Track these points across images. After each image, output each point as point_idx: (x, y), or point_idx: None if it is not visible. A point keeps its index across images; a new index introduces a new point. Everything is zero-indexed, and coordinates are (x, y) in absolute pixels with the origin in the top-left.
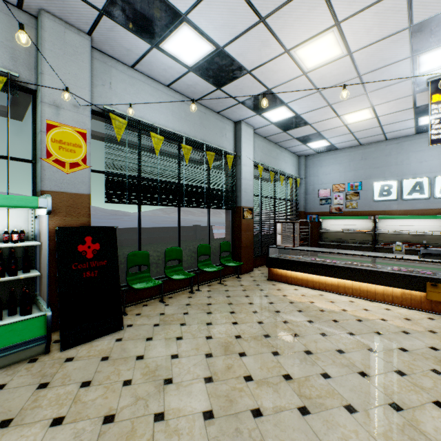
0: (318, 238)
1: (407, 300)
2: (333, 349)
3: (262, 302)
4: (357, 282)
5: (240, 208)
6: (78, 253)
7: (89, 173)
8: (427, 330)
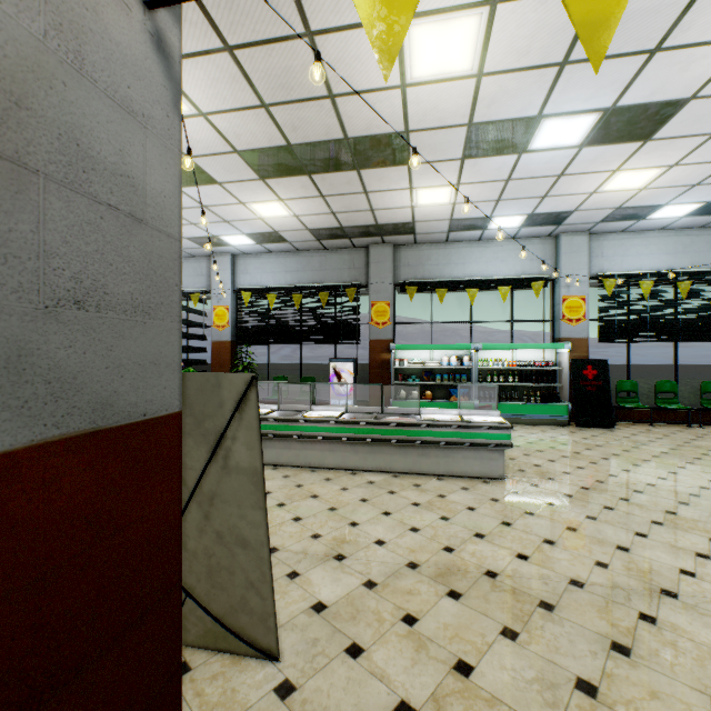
0: None
1: None
2: None
3: None
4: None
5: None
6: (582, 375)
7: (587, 324)
8: None
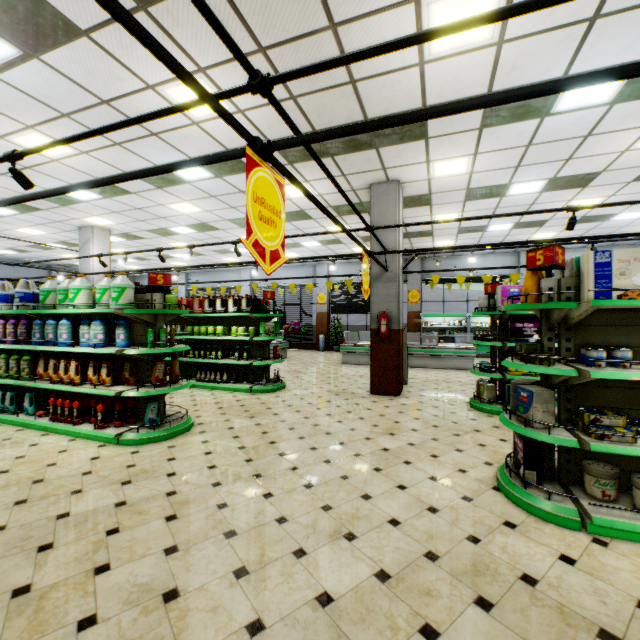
0: None
1: None
2: None
3: None
4: None
5: None
6: None
7: None
8: None
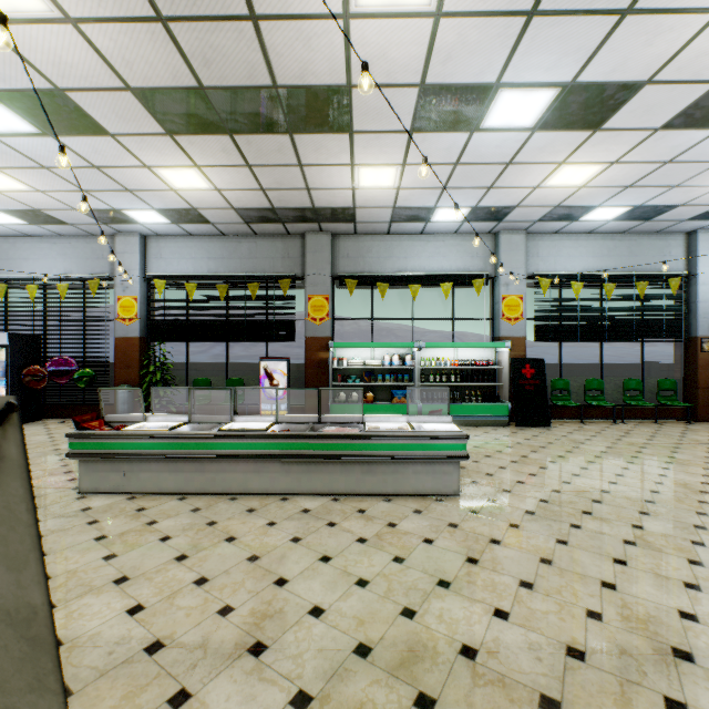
0: None
1: None
2: None
3: (699, 438)
4: None
5: (694, 339)
6: (521, 374)
7: (524, 323)
8: None
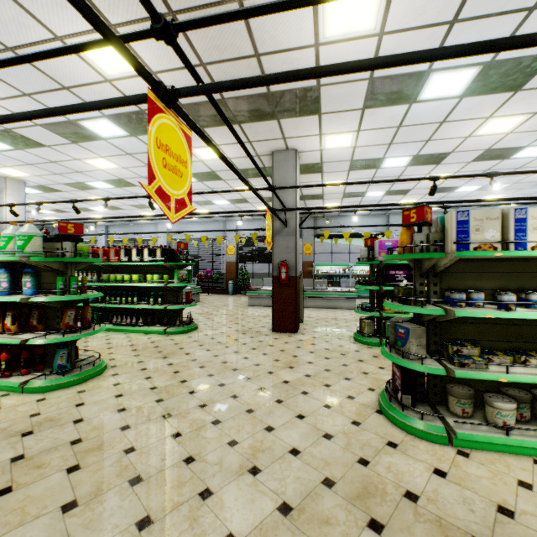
0: None
1: None
2: None
3: None
4: None
5: None
6: None
7: None
8: None
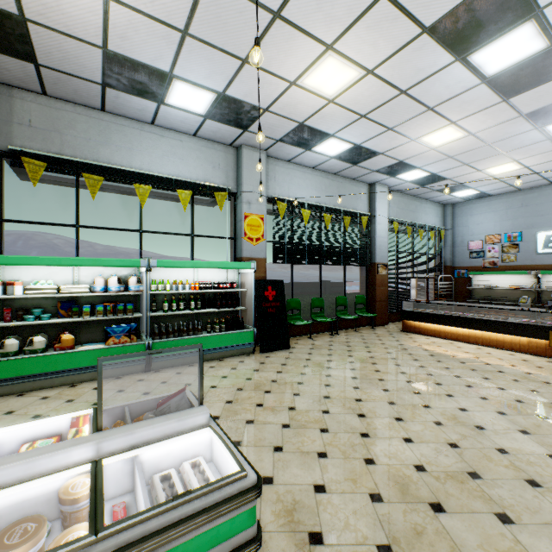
0: (468, 296)
1: (533, 348)
2: (442, 367)
3: (393, 343)
4: (487, 333)
5: (374, 264)
6: (265, 297)
7: (265, 244)
8: (536, 366)
